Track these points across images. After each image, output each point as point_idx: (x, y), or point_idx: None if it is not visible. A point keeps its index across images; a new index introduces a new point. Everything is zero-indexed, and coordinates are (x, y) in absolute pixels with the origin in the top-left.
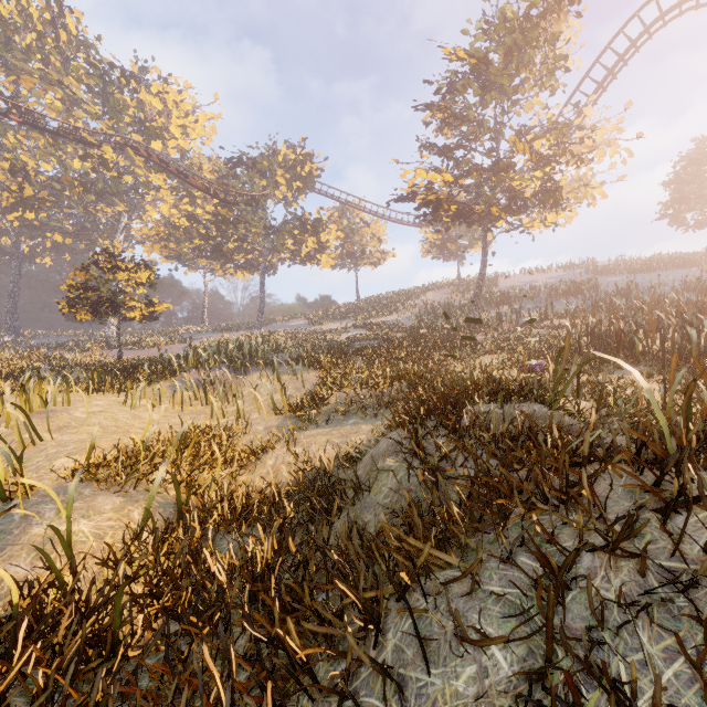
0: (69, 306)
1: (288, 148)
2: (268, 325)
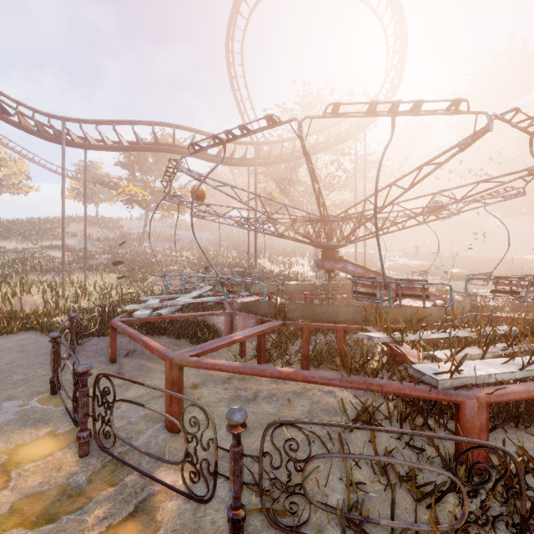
0: None
1: None
2: None
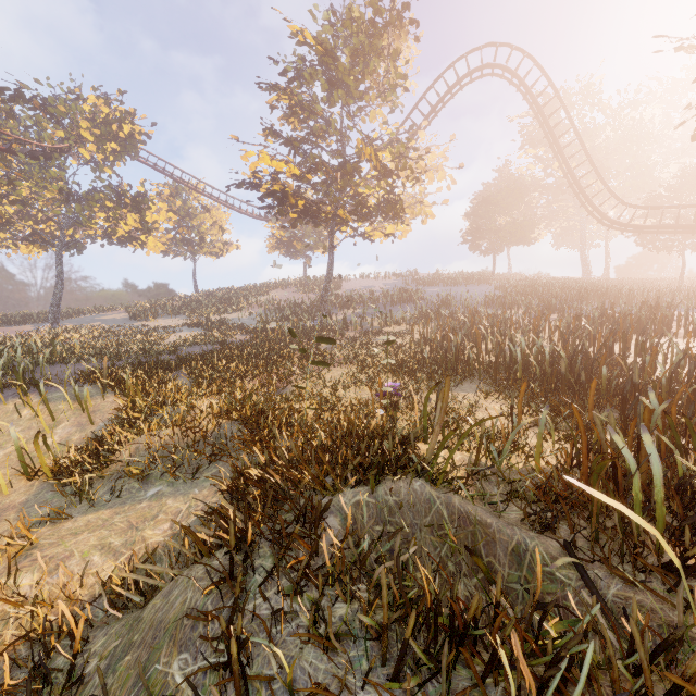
0: None
1: (99, 97)
2: (72, 317)
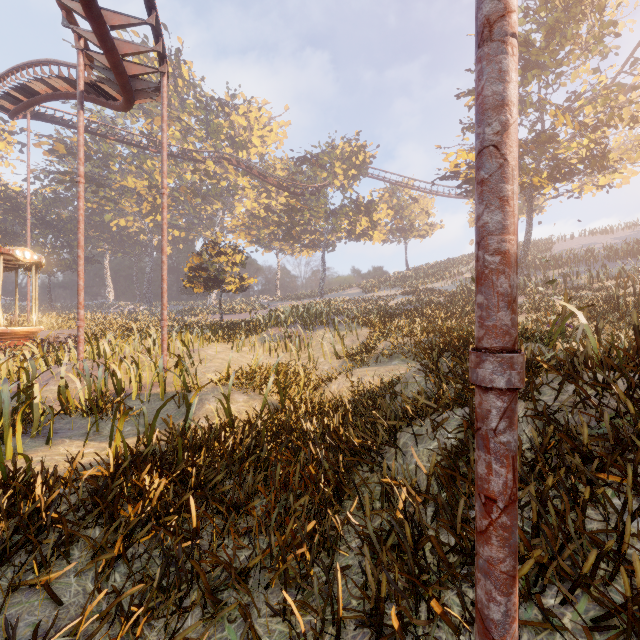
0: (189, 282)
1: (345, 143)
2: (328, 294)
